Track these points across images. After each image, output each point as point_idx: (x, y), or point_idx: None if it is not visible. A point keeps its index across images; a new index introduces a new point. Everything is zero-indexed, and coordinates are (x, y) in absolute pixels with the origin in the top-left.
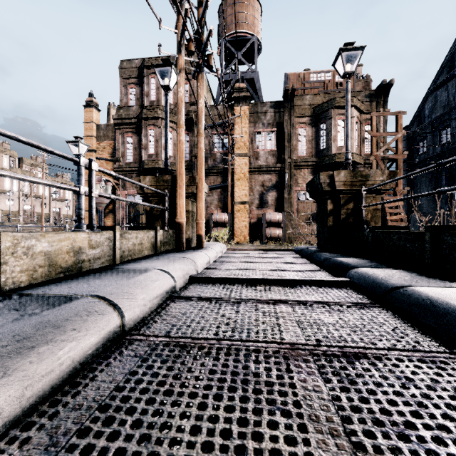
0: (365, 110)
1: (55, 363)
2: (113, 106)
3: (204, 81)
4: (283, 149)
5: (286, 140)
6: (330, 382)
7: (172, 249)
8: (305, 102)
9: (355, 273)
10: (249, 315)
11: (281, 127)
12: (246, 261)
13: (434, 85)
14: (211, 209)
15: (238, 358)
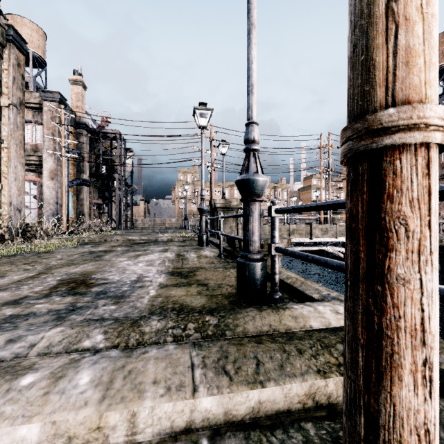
0: None
1: None
2: None
3: None
4: None
5: None
6: None
7: None
8: None
9: None
10: None
11: None
12: None
13: None
14: None
15: None
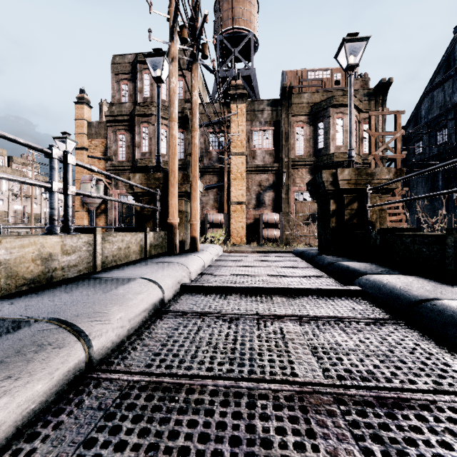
0: (363, 109)
1: None
2: (106, 103)
3: (200, 78)
4: (280, 148)
5: (283, 138)
6: (369, 452)
7: (163, 253)
8: (303, 101)
9: (367, 280)
10: (250, 336)
11: (279, 125)
12: (244, 265)
13: (431, 86)
14: (206, 210)
15: (239, 409)
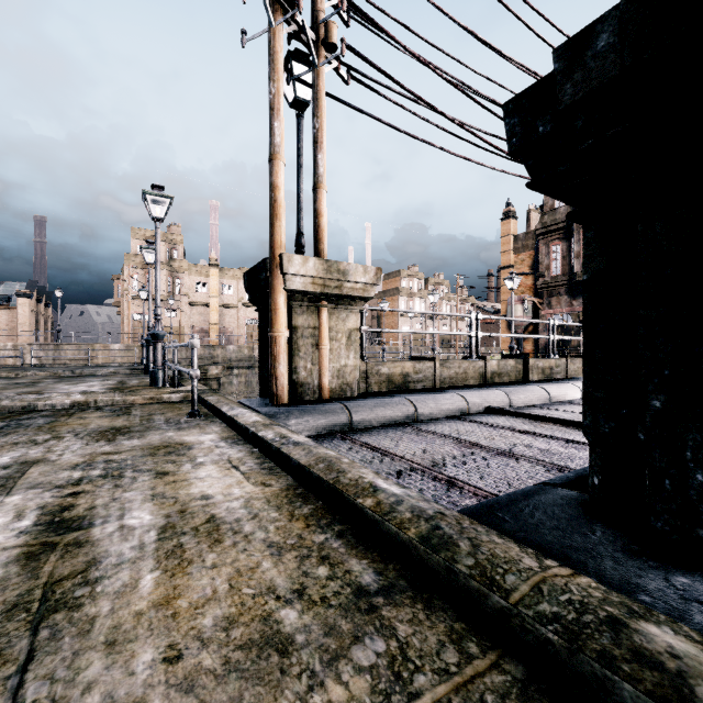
0: None
1: (566, 394)
2: (533, 208)
3: None
4: None
5: None
6: None
7: None
8: None
9: None
10: None
11: None
12: None
13: None
14: None
15: None
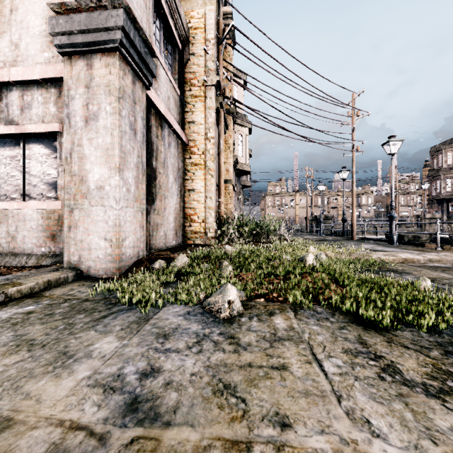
0: None
1: None
2: None
3: None
4: None
5: None
6: None
7: None
8: None
9: None
10: None
11: None
12: None
13: None
14: None
15: None
